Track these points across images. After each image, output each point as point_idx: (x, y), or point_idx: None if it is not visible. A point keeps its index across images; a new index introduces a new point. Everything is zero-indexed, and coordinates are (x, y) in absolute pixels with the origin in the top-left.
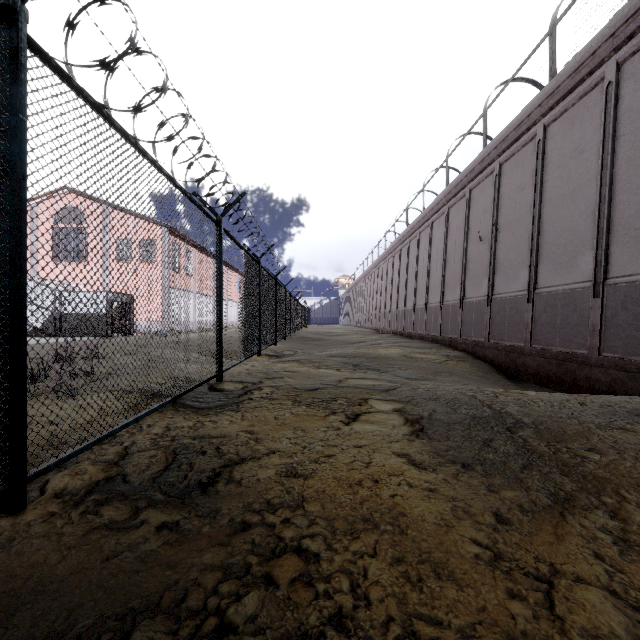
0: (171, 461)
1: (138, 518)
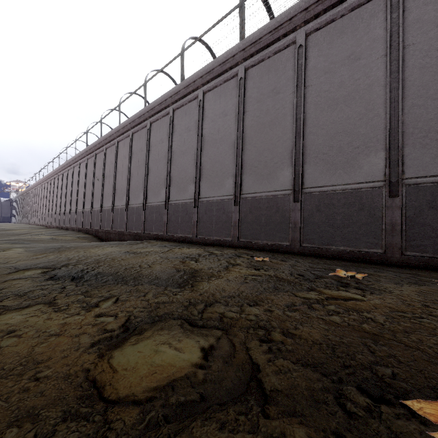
0: None
1: None
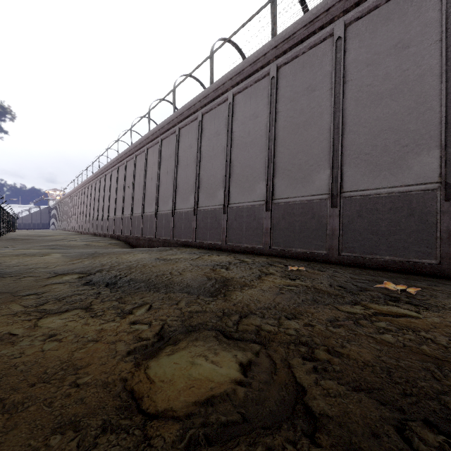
0: None
1: None
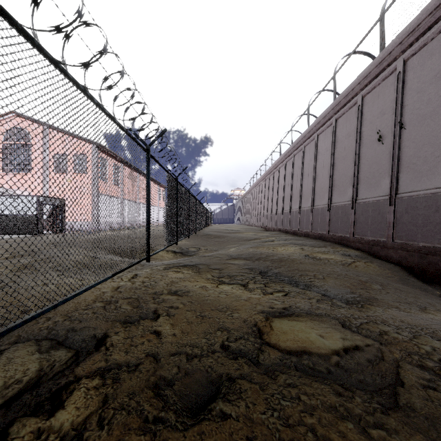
0: None
1: None
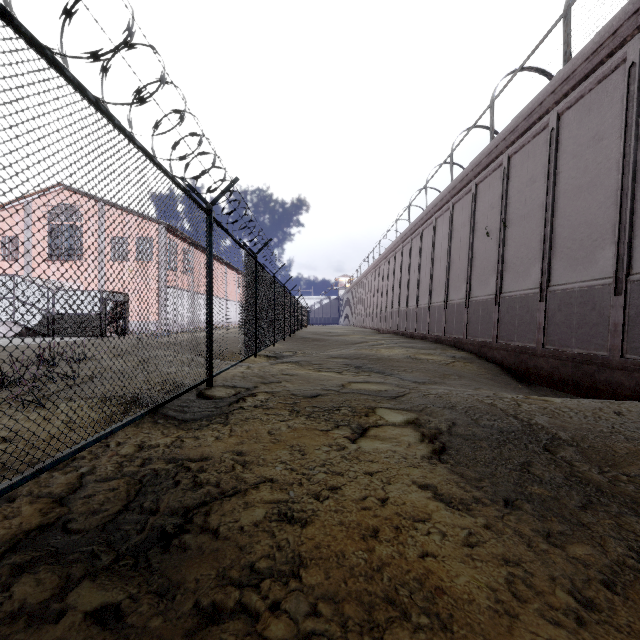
0: (133, 497)
1: (63, 600)
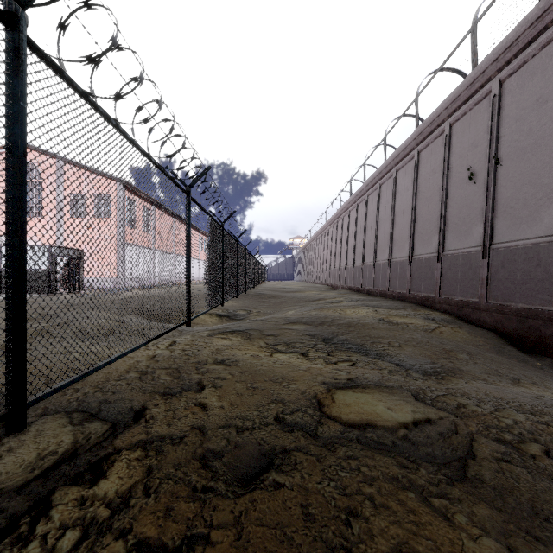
0: None
1: None
